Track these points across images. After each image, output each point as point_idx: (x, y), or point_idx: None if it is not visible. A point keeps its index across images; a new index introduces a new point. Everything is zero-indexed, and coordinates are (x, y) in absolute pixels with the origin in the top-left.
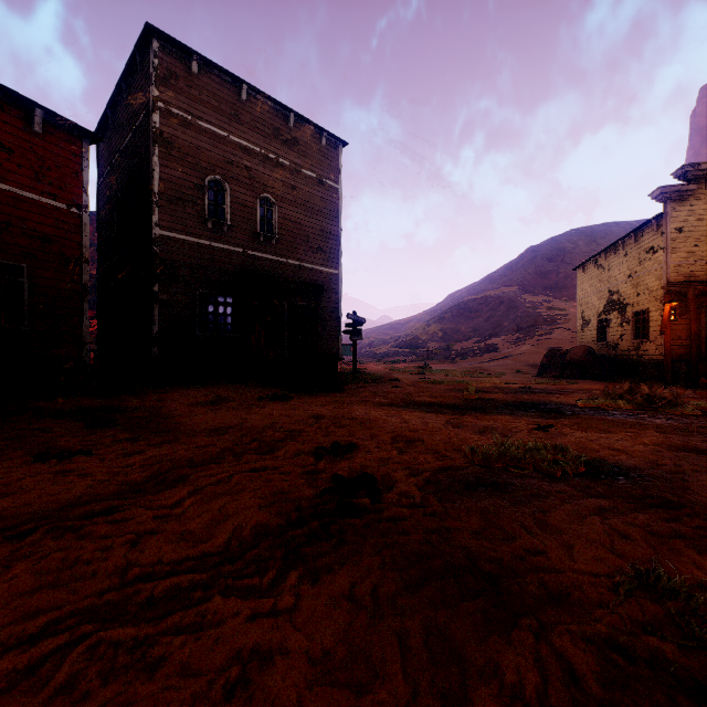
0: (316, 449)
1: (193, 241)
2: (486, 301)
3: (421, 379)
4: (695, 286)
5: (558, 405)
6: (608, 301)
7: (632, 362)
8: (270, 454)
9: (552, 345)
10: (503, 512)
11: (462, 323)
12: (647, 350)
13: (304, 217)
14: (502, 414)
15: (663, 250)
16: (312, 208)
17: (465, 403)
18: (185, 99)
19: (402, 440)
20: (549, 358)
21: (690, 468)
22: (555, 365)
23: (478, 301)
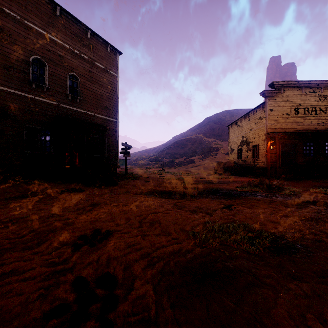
0: (78, 238)
1: (21, 94)
2: (189, 140)
3: (160, 177)
4: (278, 134)
5: (228, 191)
6: (241, 140)
7: (252, 168)
8: (34, 248)
9: (217, 160)
10: (234, 320)
11: (179, 150)
12: (258, 162)
13: (97, 89)
14: (203, 197)
15: (265, 118)
16: (101, 84)
17: (183, 191)
18: (14, 5)
19: (146, 222)
20: (218, 166)
21: (324, 236)
22: (220, 169)
23: (186, 140)
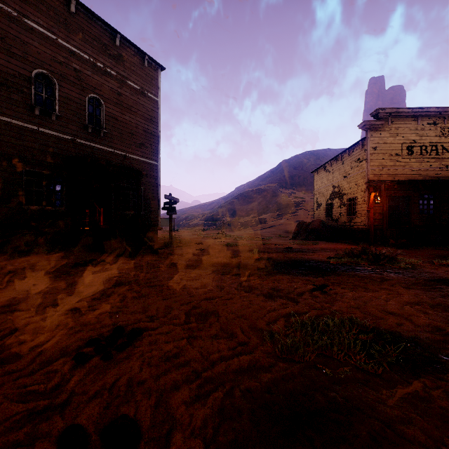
0: (86, 343)
1: (19, 124)
2: (259, 191)
3: (219, 242)
4: (385, 183)
5: (317, 263)
6: (332, 192)
7: (347, 230)
8: (10, 363)
9: (298, 219)
10: None
11: (244, 205)
12: (356, 222)
13: (129, 118)
14: (281, 273)
15: (366, 160)
16: (136, 112)
17: (252, 263)
18: None
19: (197, 313)
20: (299, 227)
21: None
22: (303, 231)
23: (254, 191)
